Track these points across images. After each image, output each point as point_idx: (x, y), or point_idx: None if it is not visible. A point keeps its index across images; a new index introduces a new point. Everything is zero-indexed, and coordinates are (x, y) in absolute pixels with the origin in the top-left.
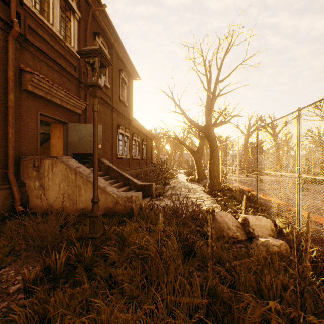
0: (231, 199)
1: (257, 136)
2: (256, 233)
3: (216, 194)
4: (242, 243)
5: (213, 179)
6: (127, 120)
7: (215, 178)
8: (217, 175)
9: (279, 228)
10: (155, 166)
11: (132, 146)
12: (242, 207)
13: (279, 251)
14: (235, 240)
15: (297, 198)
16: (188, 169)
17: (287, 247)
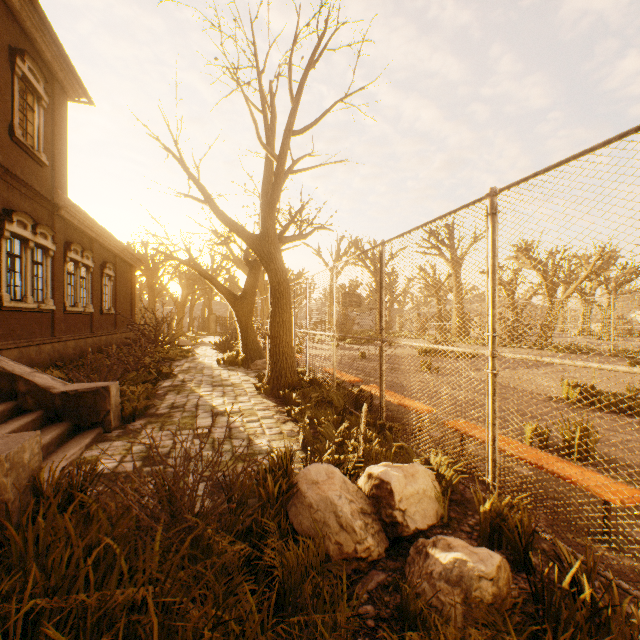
0: (322, 406)
1: (383, 261)
2: (412, 523)
3: (289, 395)
4: (381, 565)
5: (280, 360)
6: (46, 204)
7: (284, 357)
8: (290, 351)
9: (445, 484)
10: (138, 330)
11: (67, 278)
12: (360, 436)
13: (496, 596)
14: (363, 565)
15: (491, 409)
16: (222, 337)
17: (508, 571)
